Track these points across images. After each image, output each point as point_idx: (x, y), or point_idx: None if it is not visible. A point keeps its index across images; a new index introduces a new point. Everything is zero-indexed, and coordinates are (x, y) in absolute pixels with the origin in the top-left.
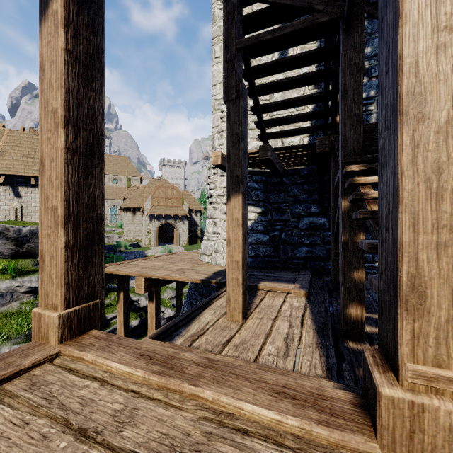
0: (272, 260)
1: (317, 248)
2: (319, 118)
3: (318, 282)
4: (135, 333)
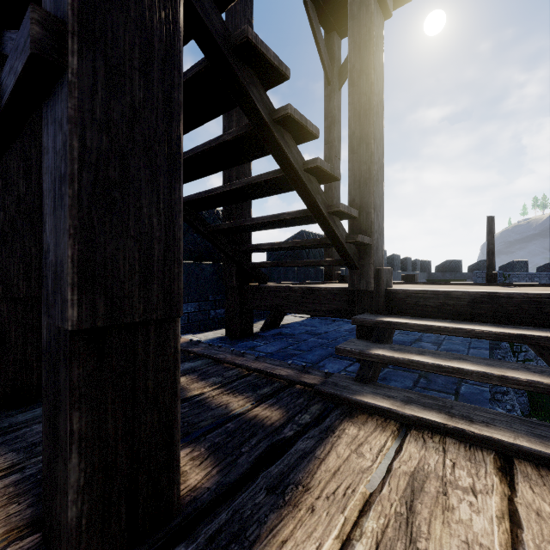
0: None
1: None
2: None
3: None
4: None
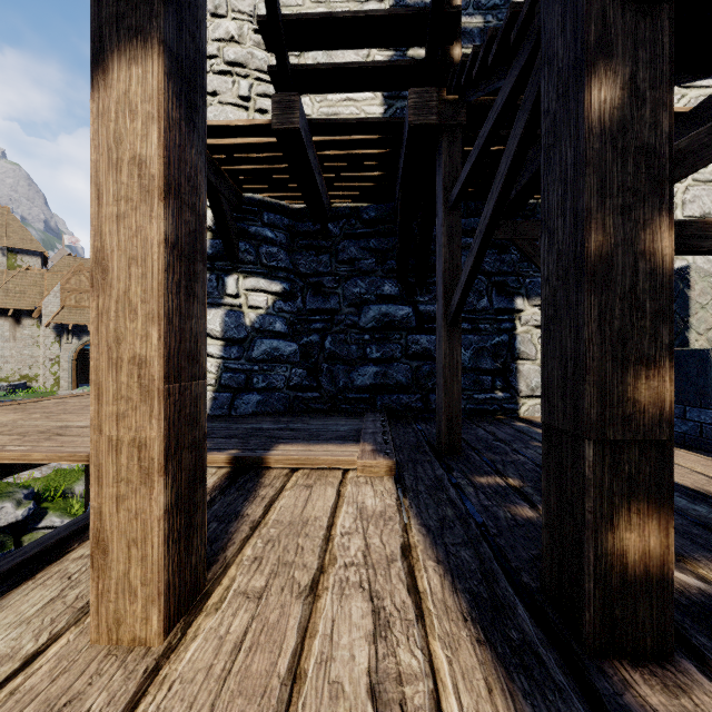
0: (304, 397)
1: (395, 367)
2: (416, 42)
3: (404, 435)
4: None
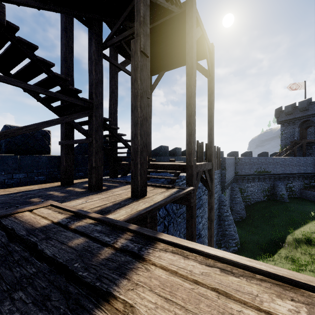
0: None
1: None
2: None
3: None
4: None
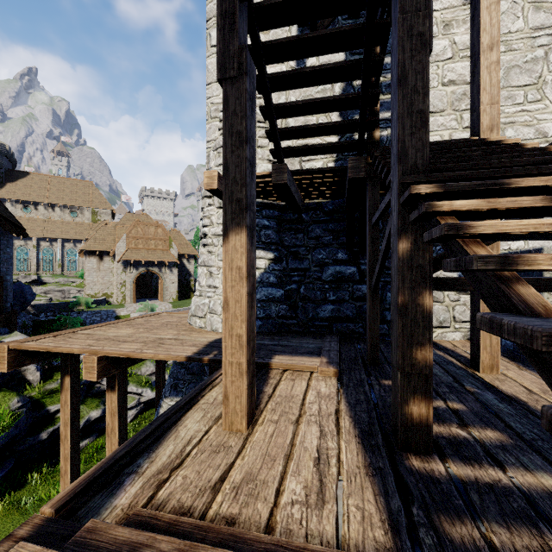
0: (287, 323)
1: (345, 306)
2: (352, 132)
3: (348, 351)
4: (96, 427)
